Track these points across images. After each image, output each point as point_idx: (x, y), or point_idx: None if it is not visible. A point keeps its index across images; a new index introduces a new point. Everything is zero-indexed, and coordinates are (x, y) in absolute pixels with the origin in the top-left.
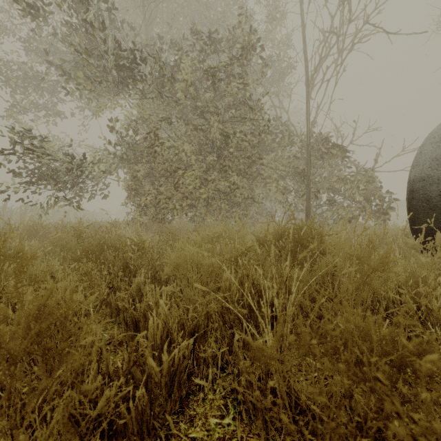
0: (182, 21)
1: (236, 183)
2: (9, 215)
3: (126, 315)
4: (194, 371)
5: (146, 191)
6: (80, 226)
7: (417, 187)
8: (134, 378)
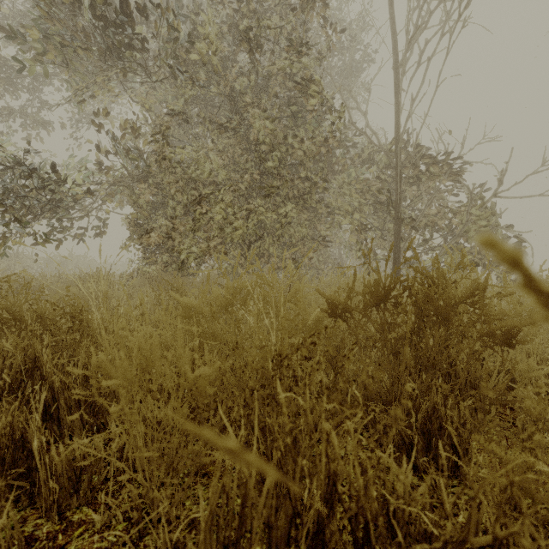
0: None
1: (289, 215)
2: None
3: None
4: None
5: (157, 228)
6: None
7: None
8: None
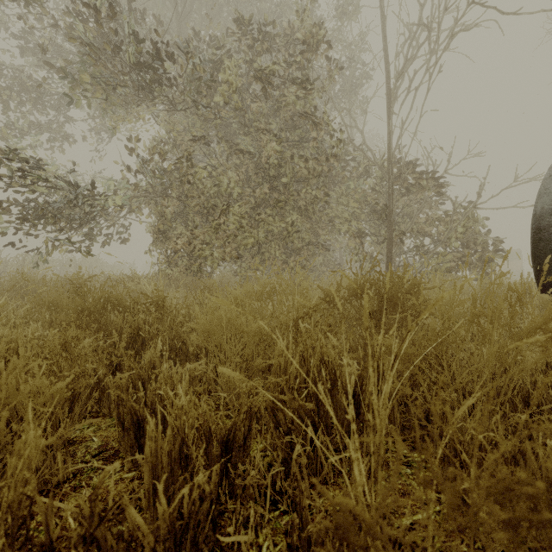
0: (225, 18)
1: (295, 224)
2: (3, 267)
3: (122, 410)
4: (227, 507)
5: (177, 235)
6: (80, 278)
7: (547, 223)
8: (100, 549)
